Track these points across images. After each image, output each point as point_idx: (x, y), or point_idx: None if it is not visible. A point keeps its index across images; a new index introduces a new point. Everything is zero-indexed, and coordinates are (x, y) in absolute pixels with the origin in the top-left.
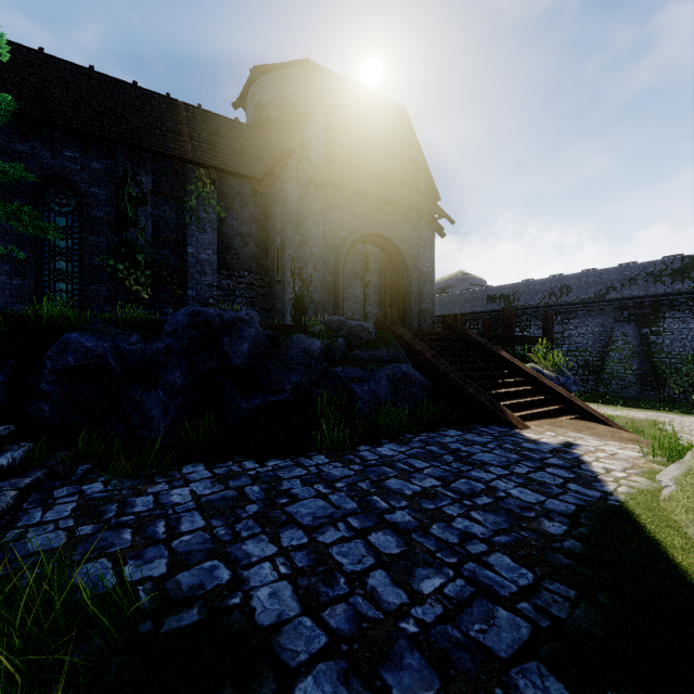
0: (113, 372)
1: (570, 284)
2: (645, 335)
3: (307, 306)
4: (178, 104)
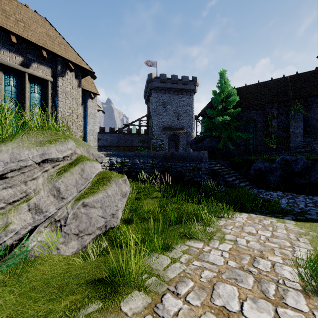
0: (263, 171)
1: None
2: None
3: None
4: (287, 78)
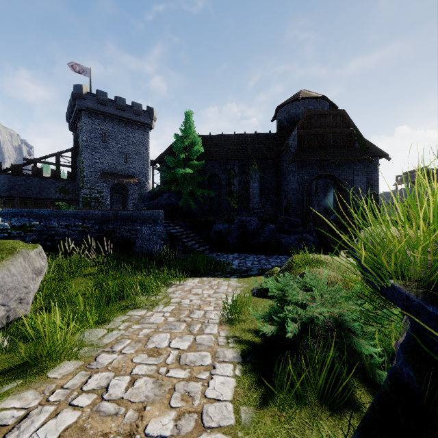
0: (223, 233)
1: None
2: None
3: (289, 209)
4: (247, 135)
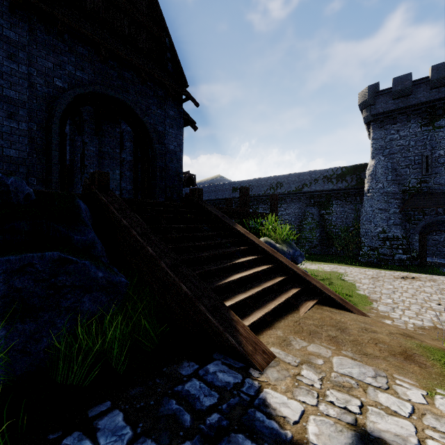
0: None
1: (282, 181)
2: (323, 215)
3: None
4: None
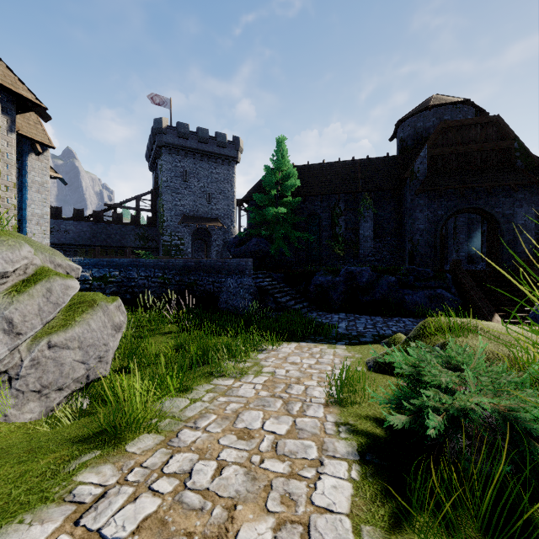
0: (325, 286)
1: None
2: None
3: (415, 256)
4: (357, 161)
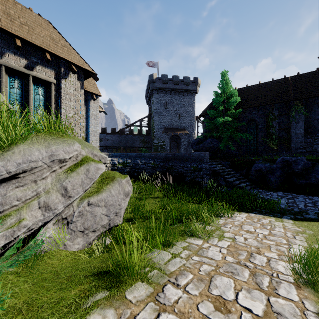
0: (264, 171)
1: None
2: None
3: None
4: (288, 78)
